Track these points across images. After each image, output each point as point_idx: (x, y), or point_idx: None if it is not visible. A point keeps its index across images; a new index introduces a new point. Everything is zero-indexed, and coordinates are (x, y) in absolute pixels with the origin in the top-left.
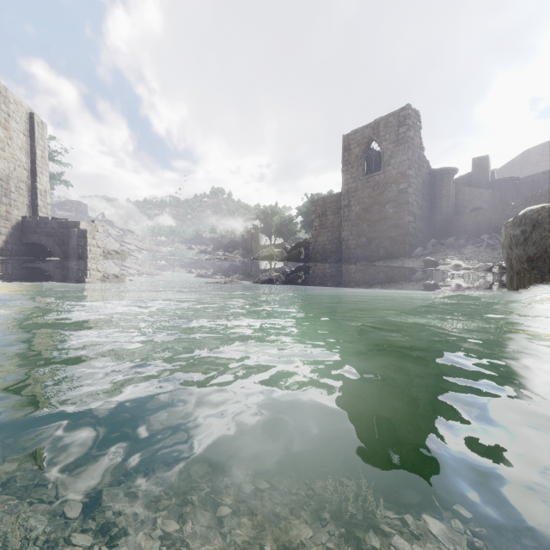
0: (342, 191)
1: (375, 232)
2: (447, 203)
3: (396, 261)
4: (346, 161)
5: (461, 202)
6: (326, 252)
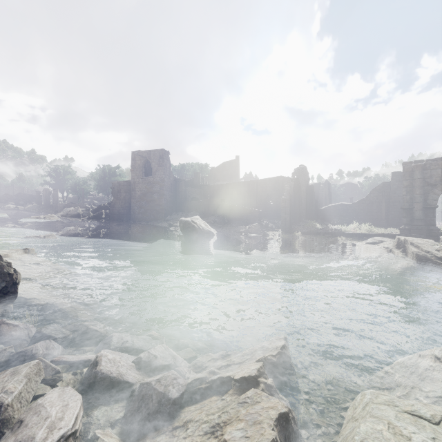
0: (131, 182)
1: (149, 206)
2: (181, 195)
3: (158, 222)
4: (133, 166)
5: (188, 194)
6: (121, 214)
